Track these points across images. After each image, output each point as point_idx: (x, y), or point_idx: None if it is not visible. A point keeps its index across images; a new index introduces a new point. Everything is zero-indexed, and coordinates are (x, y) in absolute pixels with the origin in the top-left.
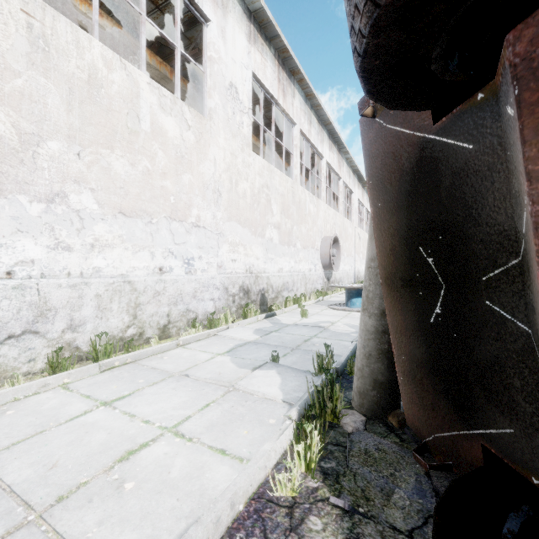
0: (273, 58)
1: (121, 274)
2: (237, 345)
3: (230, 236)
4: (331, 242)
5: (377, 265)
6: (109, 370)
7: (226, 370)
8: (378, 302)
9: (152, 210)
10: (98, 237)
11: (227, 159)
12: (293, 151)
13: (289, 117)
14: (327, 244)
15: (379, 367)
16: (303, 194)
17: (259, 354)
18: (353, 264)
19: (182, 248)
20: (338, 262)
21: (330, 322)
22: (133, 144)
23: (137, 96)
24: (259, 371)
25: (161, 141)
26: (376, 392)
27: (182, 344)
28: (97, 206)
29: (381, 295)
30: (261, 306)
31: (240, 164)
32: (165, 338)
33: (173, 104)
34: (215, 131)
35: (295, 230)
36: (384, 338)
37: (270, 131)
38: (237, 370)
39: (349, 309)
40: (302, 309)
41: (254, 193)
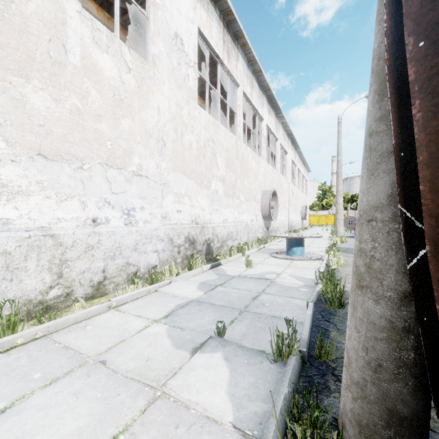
0: (218, 19)
1: (41, 227)
2: (178, 306)
3: (175, 186)
4: (270, 195)
5: (390, 217)
6: (6, 351)
7: (158, 352)
8: (394, 279)
9: (82, 155)
10: (5, 181)
11: (172, 109)
12: (237, 110)
13: (233, 78)
14: (266, 197)
15: (398, 390)
16: (246, 151)
17: (202, 321)
18: (287, 215)
19: (121, 197)
20: (276, 213)
21: (275, 273)
22: (57, 77)
23: (63, 23)
24: (200, 356)
25: (94, 79)
26: (392, 431)
27: (115, 305)
28: (4, 145)
29: (401, 266)
30: (207, 255)
31: (185, 116)
32: (100, 296)
33: (110, 41)
34: (159, 79)
35: (238, 183)
36: (407, 341)
37: (216, 96)
38: (171, 352)
39: (291, 258)
40: (247, 259)
41: (200, 146)
